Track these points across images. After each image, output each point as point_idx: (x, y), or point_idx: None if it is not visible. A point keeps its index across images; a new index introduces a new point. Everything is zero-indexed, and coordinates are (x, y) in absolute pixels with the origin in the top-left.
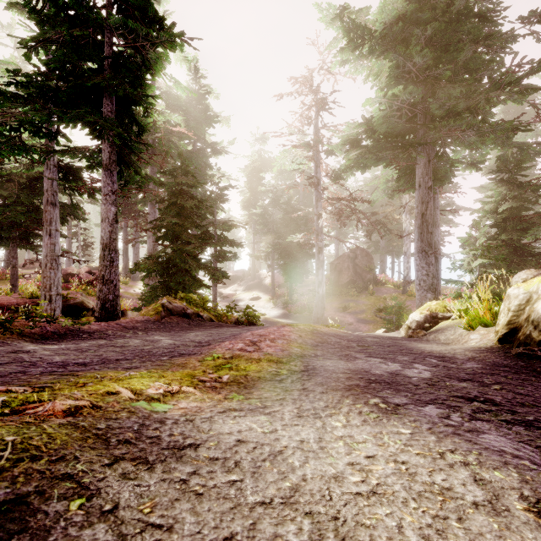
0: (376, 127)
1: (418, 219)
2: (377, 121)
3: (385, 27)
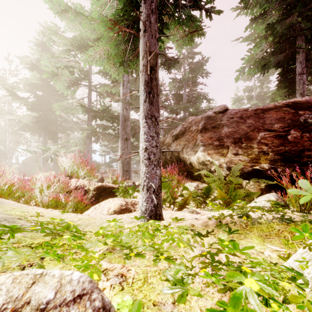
0: (24, 122)
1: (42, 152)
2: (23, 121)
3: (31, 85)
